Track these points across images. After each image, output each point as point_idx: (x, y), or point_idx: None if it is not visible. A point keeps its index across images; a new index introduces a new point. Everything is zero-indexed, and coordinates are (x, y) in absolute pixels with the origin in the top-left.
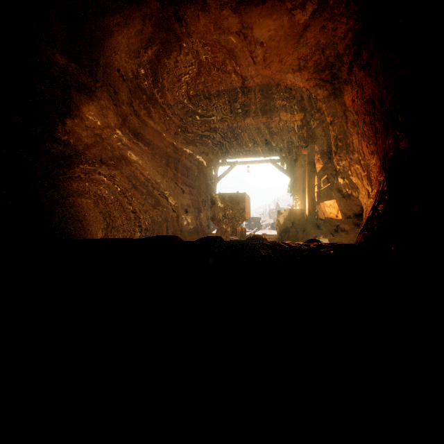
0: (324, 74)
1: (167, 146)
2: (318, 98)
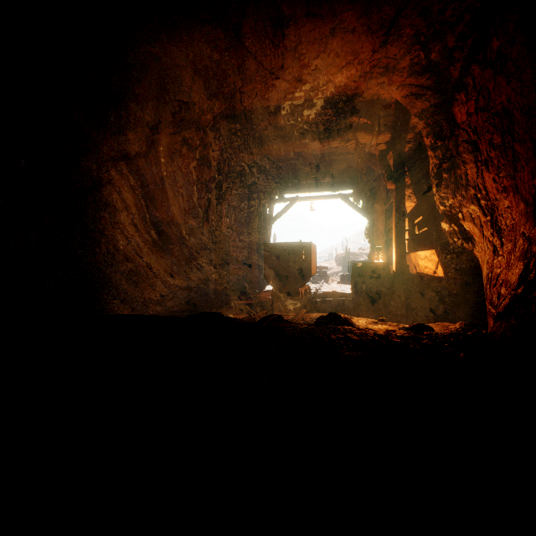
0: (423, 78)
1: (207, 180)
2: (412, 113)
